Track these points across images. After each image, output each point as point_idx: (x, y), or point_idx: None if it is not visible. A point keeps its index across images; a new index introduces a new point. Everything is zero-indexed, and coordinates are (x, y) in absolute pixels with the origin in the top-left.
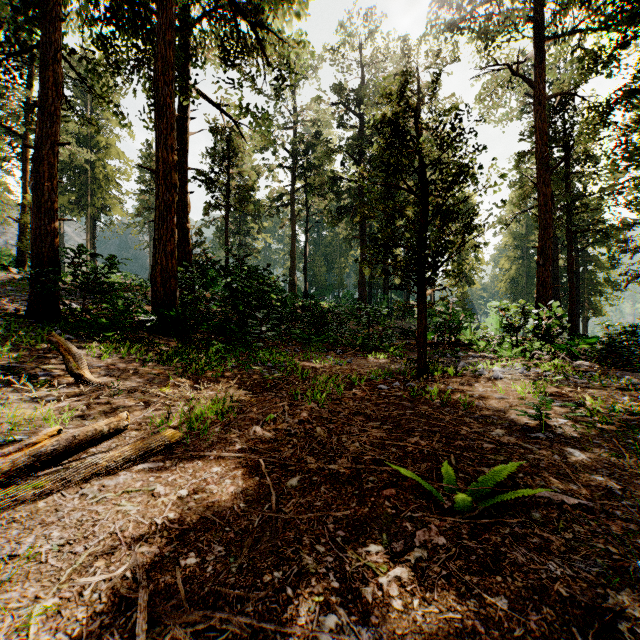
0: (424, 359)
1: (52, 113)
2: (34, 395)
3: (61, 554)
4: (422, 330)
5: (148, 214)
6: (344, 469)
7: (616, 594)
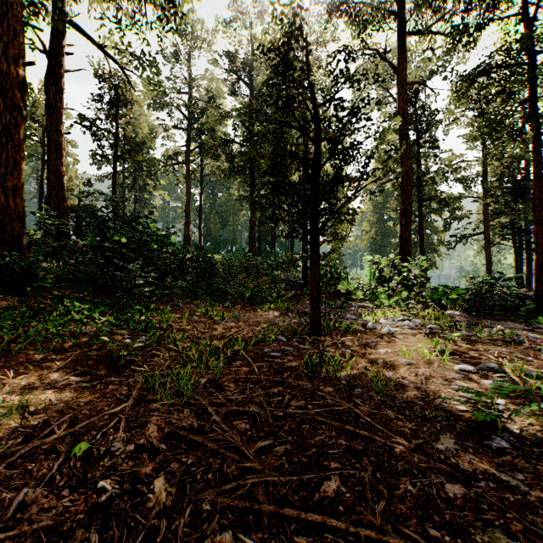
0: (318, 316)
1: None
2: None
3: None
4: (315, 284)
5: (36, 164)
6: None
7: None
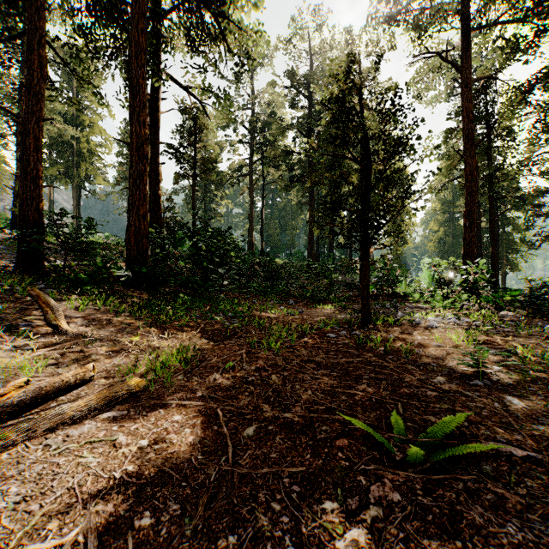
0: (367, 310)
1: (37, 92)
2: (13, 344)
3: (16, 513)
4: (366, 284)
5: (126, 183)
6: (298, 418)
7: None
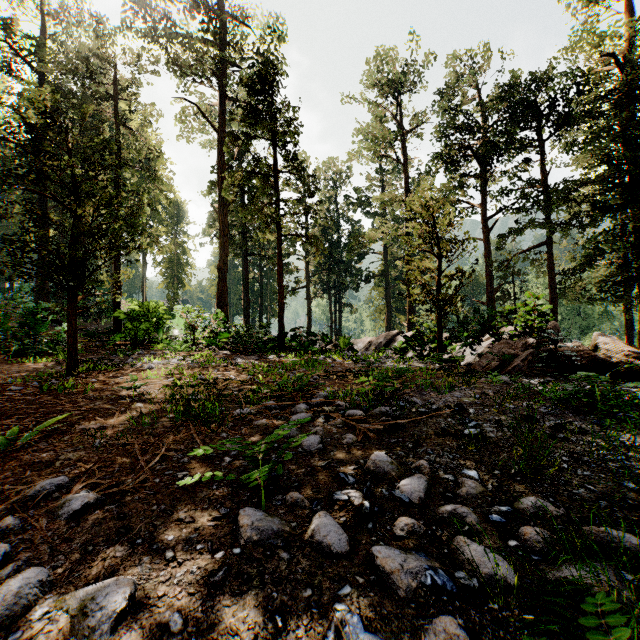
0: (74, 358)
1: None
2: None
3: None
4: (72, 332)
5: None
6: None
7: (69, 453)
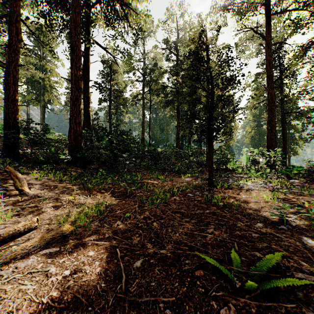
0: (212, 179)
1: (15, 49)
2: None
3: None
4: (211, 164)
5: None
6: (170, 253)
7: None
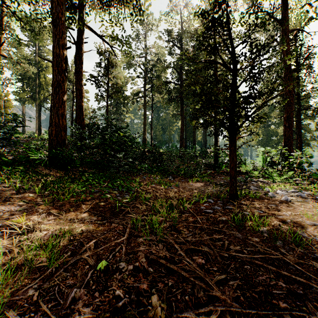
0: (235, 187)
1: None
2: None
3: None
4: (233, 165)
5: (69, 104)
6: None
7: None
